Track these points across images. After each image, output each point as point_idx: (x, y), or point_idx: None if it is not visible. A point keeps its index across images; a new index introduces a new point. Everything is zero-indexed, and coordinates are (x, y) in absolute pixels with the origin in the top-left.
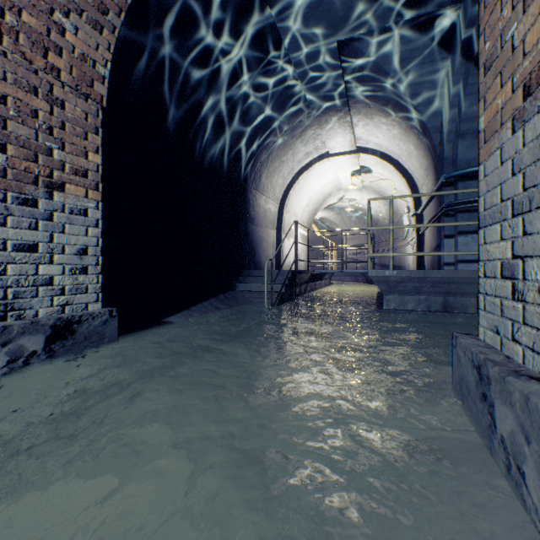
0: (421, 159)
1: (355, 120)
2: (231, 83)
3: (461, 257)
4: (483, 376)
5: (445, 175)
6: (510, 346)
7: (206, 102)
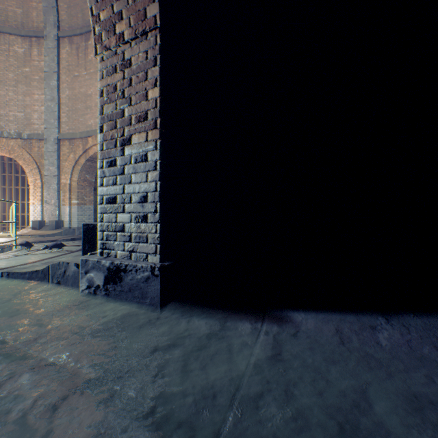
0: None
1: None
2: None
3: None
4: None
5: None
6: None
7: None
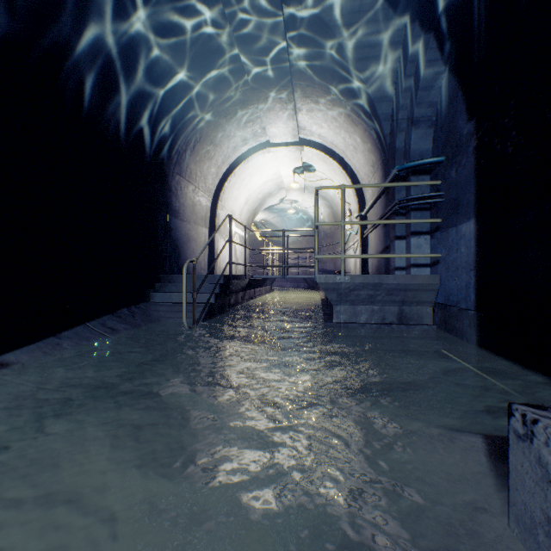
0: (368, 153)
1: (299, 103)
2: (133, 10)
3: (414, 261)
4: None
5: (398, 166)
6: None
7: (91, 28)
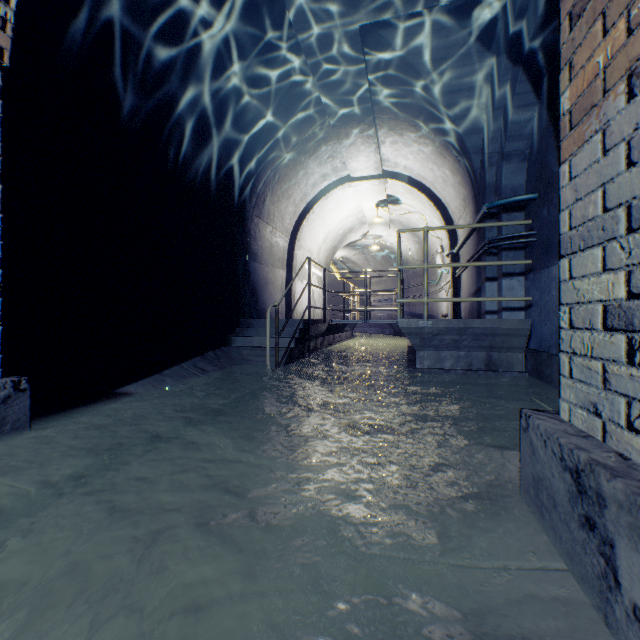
0: (458, 186)
1: (382, 136)
2: (221, 71)
3: (505, 304)
4: (587, 489)
5: (487, 204)
6: (625, 438)
7: (186, 92)
